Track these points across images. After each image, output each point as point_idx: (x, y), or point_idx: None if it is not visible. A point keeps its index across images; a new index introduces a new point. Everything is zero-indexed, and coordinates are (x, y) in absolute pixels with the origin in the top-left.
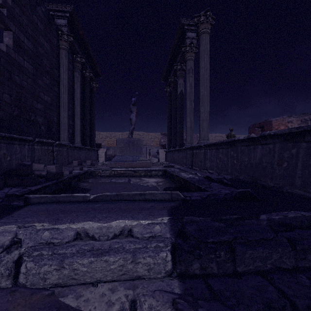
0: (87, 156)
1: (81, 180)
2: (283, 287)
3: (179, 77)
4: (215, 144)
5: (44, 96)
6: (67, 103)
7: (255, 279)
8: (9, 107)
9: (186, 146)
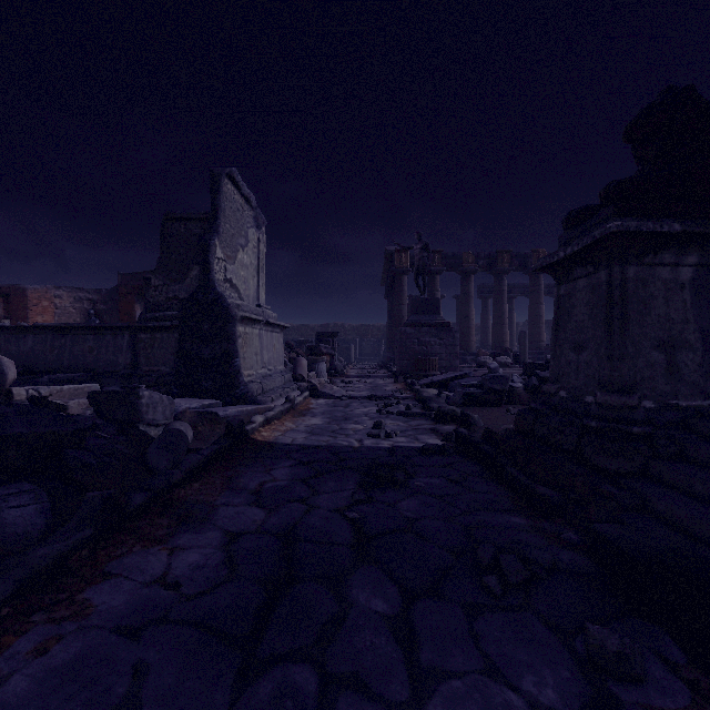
0: None
1: None
2: None
3: None
4: None
5: None
6: None
7: None
8: None
9: None
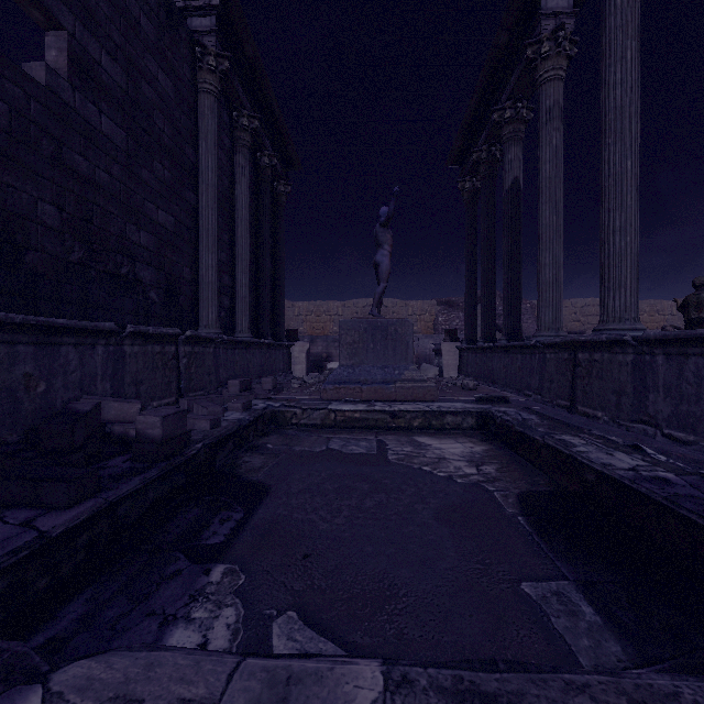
0: (264, 362)
1: (245, 443)
2: None
3: (509, 141)
4: None
5: (157, 214)
6: (217, 230)
7: None
8: (56, 241)
9: (540, 336)
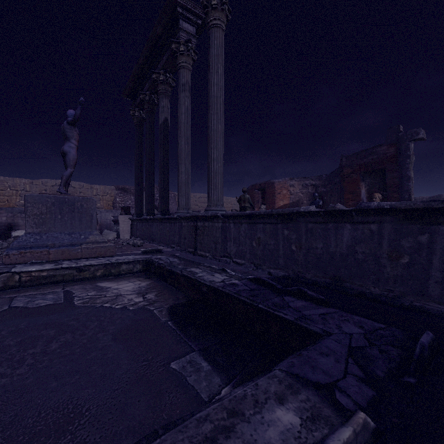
0: None
1: None
2: None
3: (162, 94)
4: (251, 215)
5: None
6: None
7: None
8: None
9: (179, 213)
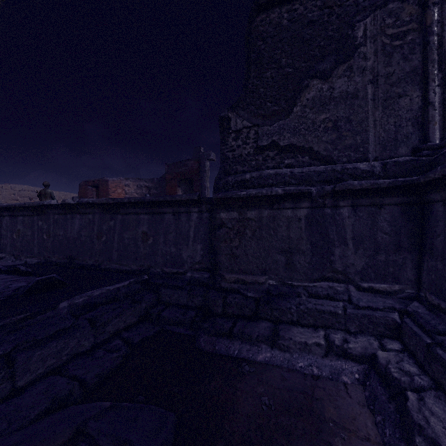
0: None
1: None
2: (77, 371)
3: None
4: (10, 207)
5: None
6: None
7: (44, 382)
8: None
9: None
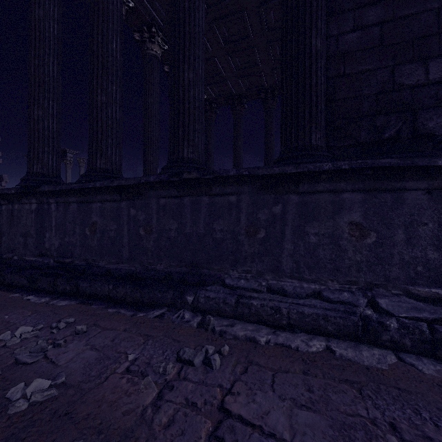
0: None
1: None
2: None
3: None
4: None
5: None
6: None
7: None
8: None
9: None
